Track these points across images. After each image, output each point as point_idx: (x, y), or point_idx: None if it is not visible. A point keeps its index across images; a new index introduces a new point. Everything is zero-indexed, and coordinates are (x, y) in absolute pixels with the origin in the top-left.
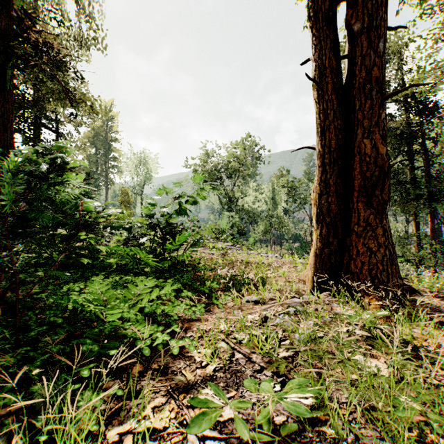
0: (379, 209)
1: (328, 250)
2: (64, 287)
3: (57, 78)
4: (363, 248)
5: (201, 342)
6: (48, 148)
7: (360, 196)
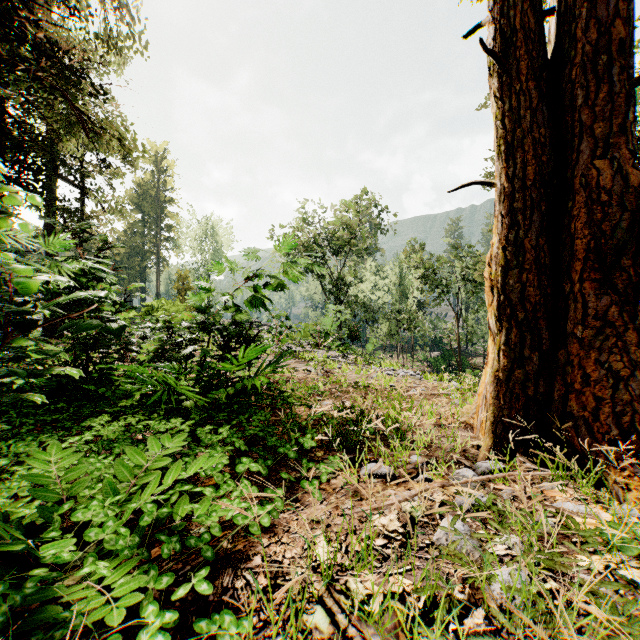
0: (627, 293)
1: (521, 371)
2: (14, 446)
3: (64, 94)
4: (598, 371)
5: (266, 610)
6: (64, 210)
7: (587, 270)
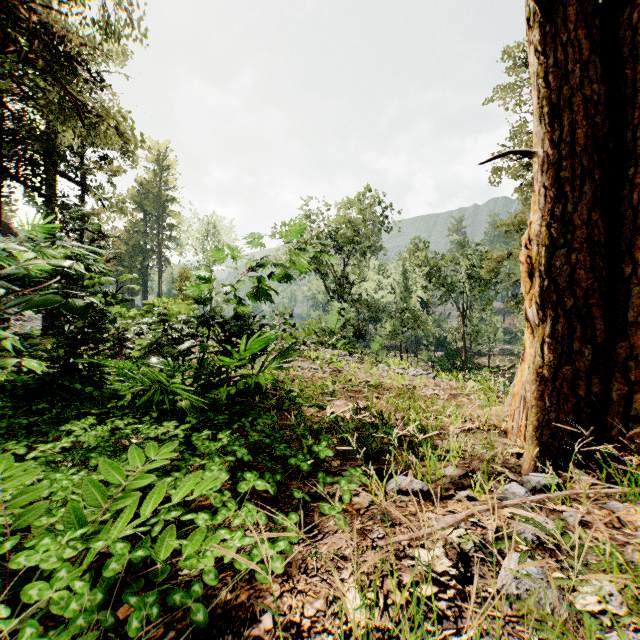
0: None
1: (570, 368)
2: None
3: (58, 79)
4: None
5: None
6: (63, 206)
7: None
